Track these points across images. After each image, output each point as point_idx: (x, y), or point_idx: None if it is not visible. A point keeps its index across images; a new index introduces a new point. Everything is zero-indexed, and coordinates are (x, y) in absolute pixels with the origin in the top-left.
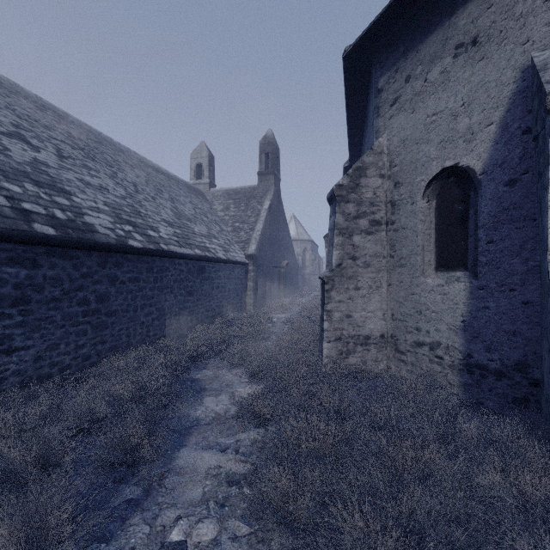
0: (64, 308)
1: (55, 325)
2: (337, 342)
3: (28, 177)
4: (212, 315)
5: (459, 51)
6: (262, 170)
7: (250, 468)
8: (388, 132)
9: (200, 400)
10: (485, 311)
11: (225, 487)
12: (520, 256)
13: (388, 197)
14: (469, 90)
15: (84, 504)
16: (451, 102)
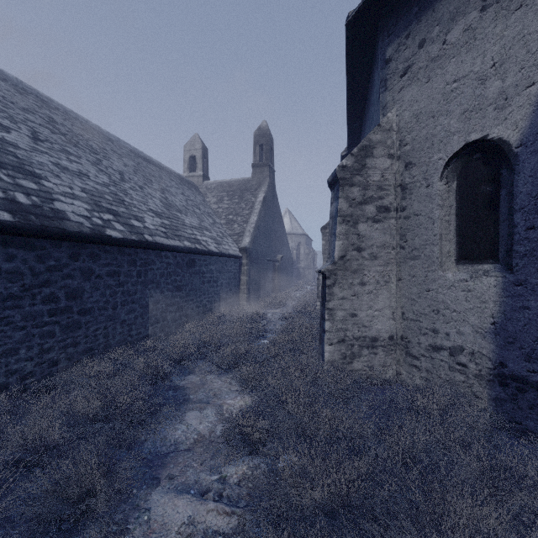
0: (25, 306)
1: (13, 326)
2: (340, 344)
3: None
4: (203, 311)
5: (488, 2)
6: (256, 162)
7: (237, 524)
8: (398, 107)
9: (181, 415)
10: (523, 312)
11: None
12: None
13: (397, 180)
14: (502, 47)
15: None
16: (478, 64)
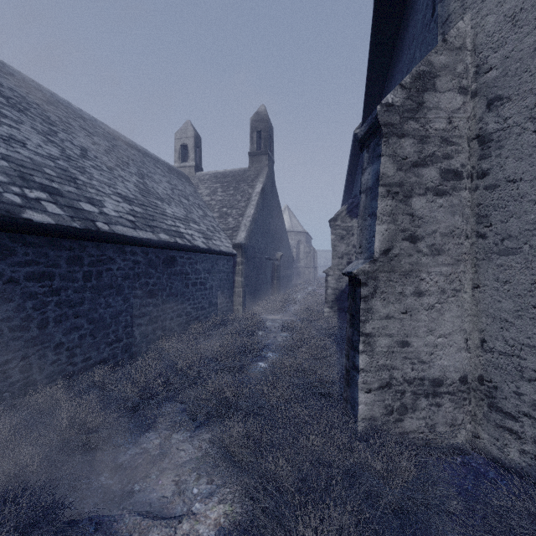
0: None
1: None
2: (383, 391)
3: None
4: (187, 321)
5: None
6: (254, 150)
7: None
8: (473, 13)
9: None
10: None
11: None
12: None
13: (471, 129)
14: None
15: None
16: None
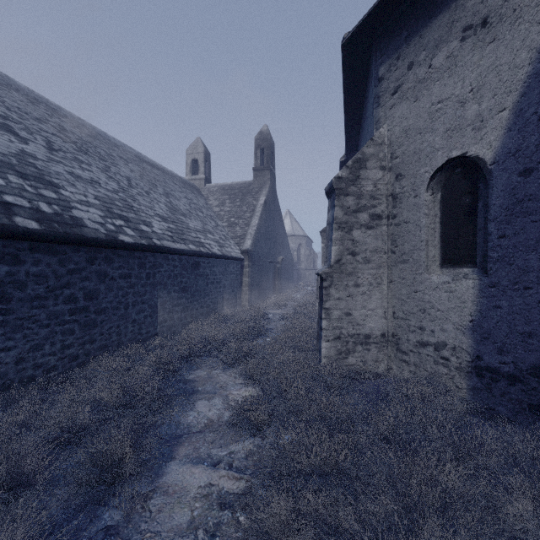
0: (49, 306)
1: (39, 324)
2: (336, 341)
3: (13, 169)
4: (207, 312)
5: (467, 33)
6: (257, 166)
7: (244, 487)
8: (389, 122)
9: (192, 404)
10: (496, 310)
11: (216, 511)
12: (536, 252)
13: (388, 190)
14: (478, 75)
15: (56, 533)
16: (458, 88)
